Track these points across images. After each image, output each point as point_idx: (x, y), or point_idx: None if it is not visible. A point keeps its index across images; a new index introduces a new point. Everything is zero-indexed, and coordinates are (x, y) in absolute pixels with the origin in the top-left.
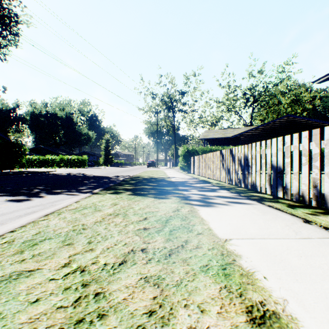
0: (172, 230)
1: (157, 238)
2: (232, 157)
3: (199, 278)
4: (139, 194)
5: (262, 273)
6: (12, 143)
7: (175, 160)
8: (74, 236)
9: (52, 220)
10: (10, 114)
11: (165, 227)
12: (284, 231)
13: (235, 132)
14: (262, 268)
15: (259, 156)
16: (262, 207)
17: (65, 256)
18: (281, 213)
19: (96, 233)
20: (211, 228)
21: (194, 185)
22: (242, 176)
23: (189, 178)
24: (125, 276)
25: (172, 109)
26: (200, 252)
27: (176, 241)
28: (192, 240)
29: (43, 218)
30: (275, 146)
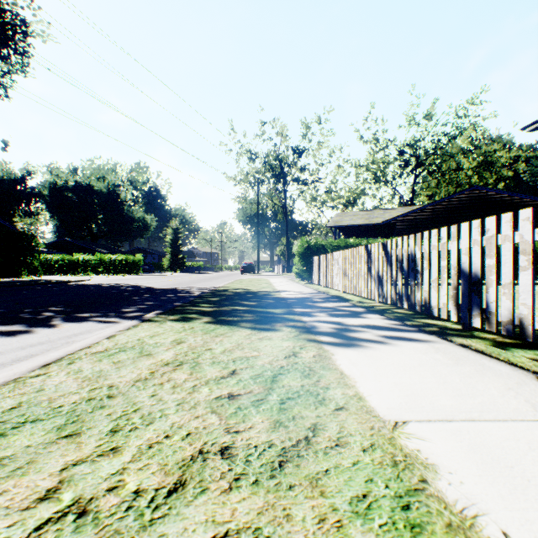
0: (286, 399)
1: (255, 419)
2: (385, 256)
3: (352, 537)
4: (225, 322)
5: (496, 521)
6: (16, 233)
7: (287, 262)
8: (86, 414)
9: (52, 377)
10: (15, 186)
11: (271, 392)
12: (509, 402)
13: (386, 216)
14: (491, 505)
15: (436, 254)
16: (451, 348)
17: (54, 468)
18: (490, 361)
19: (133, 406)
20: (361, 395)
21: (321, 305)
22: (404, 289)
23: (311, 292)
24: (178, 530)
25: (283, 178)
26: (346, 458)
27: (293, 427)
28: (326, 424)
29: (37, 371)
30: (466, 236)
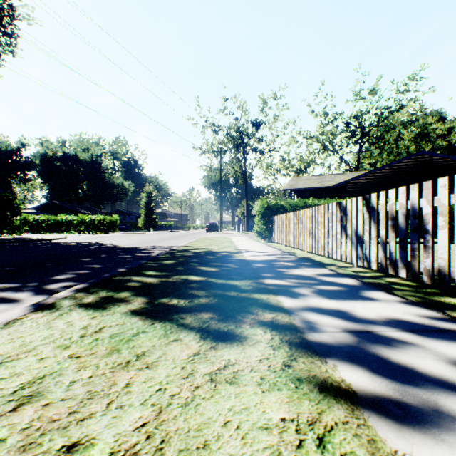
0: None
1: None
2: (368, 212)
3: None
4: (162, 311)
5: None
6: None
7: (247, 222)
8: None
9: None
10: (12, 156)
11: None
12: None
13: (337, 180)
14: None
15: None
16: None
17: None
18: None
19: None
20: None
21: (296, 273)
22: (401, 253)
23: (276, 252)
24: None
25: (243, 148)
26: None
27: None
28: None
29: None
30: None
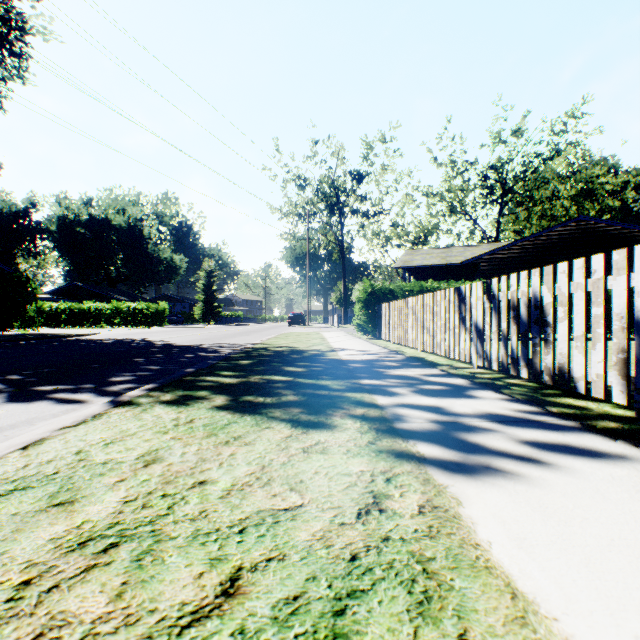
0: None
1: None
2: (489, 301)
3: None
4: (249, 407)
5: None
6: (6, 275)
7: (344, 312)
8: None
9: None
10: (17, 220)
11: None
12: None
13: (467, 255)
14: None
15: (582, 297)
16: None
17: None
18: None
19: None
20: None
21: (399, 374)
22: (522, 349)
23: (380, 351)
24: None
25: (339, 210)
26: None
27: None
28: None
29: None
30: None
